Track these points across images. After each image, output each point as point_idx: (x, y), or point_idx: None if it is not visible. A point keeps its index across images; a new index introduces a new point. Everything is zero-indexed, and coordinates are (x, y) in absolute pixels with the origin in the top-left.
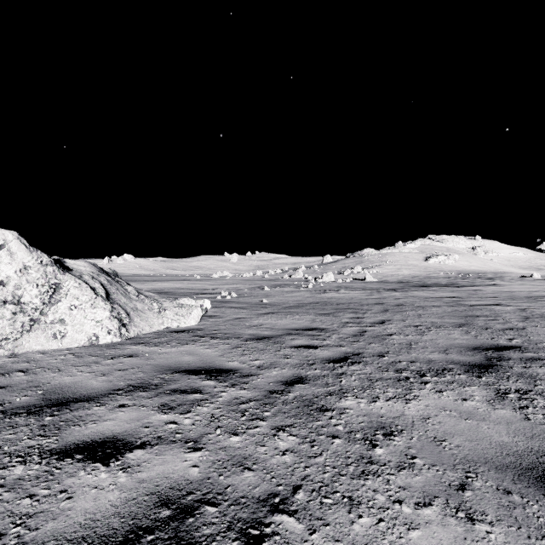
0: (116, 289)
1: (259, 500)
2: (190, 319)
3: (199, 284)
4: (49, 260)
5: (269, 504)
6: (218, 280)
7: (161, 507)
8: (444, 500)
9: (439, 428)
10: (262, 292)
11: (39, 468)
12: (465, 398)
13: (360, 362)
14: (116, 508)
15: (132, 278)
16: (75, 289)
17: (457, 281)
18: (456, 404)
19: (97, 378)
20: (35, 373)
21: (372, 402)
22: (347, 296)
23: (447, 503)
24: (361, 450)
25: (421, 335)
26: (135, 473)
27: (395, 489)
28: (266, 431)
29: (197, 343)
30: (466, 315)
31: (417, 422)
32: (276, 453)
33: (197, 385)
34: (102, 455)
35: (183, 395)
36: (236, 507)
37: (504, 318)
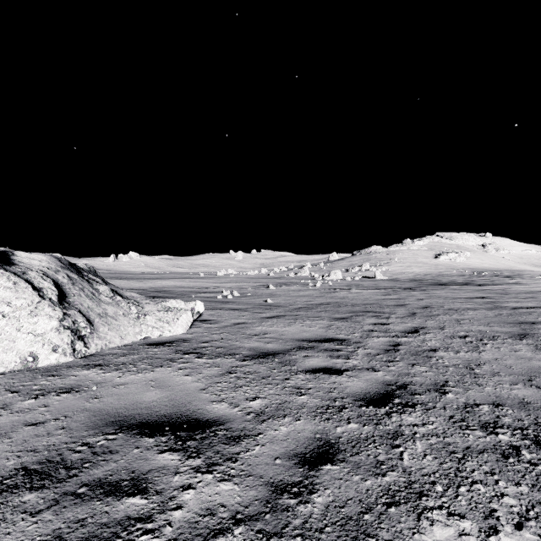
0: (79, 289)
1: None
2: (176, 326)
3: (201, 282)
4: None
5: None
6: (221, 278)
7: None
8: None
9: None
10: (267, 291)
11: None
12: None
13: (415, 404)
14: None
15: (134, 275)
16: (6, 291)
17: (474, 279)
18: None
19: None
20: None
21: (490, 533)
22: (361, 296)
23: None
24: None
25: (478, 352)
26: None
27: None
28: None
29: (176, 365)
30: (517, 321)
31: None
32: None
33: (144, 466)
34: None
35: (107, 502)
36: None
37: None
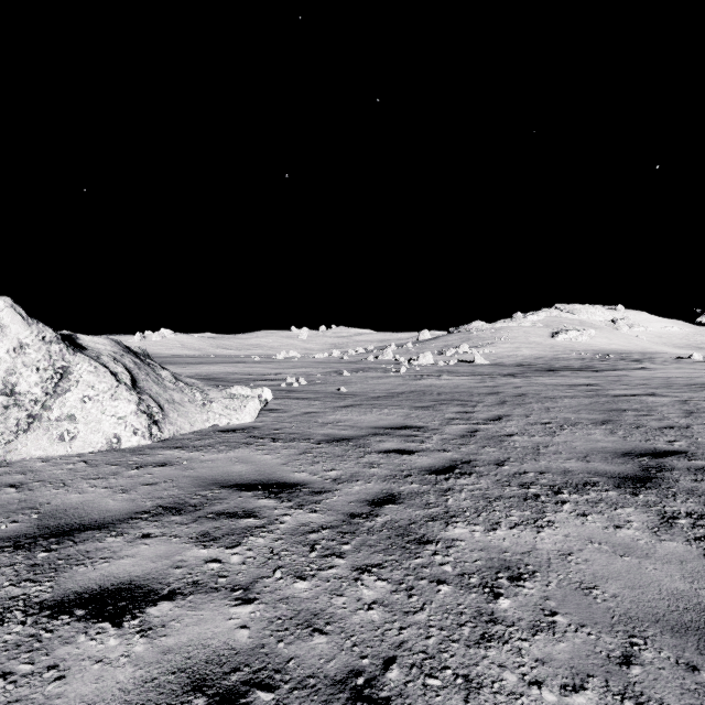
0: (145, 374)
1: (334, 681)
2: (244, 414)
3: (258, 368)
4: (55, 335)
5: (349, 688)
6: (283, 362)
7: (192, 693)
8: (603, 681)
9: (586, 569)
10: (340, 378)
11: (22, 631)
12: (618, 525)
13: (472, 473)
14: (126, 695)
15: (171, 359)
16: (89, 375)
17: (594, 364)
18: (607, 534)
19: (115, 496)
20: (31, 489)
21: (491, 530)
22: (452, 384)
23: (607, 686)
24: (479, 603)
25: (552, 436)
26: (158, 639)
27: (530, 663)
28: (346, 573)
29: (253, 447)
30: (609, 409)
31: (555, 560)
32: (359, 607)
33: (250, 505)
34: (113, 610)
35: (231, 520)
36: (301, 692)
37: (660, 412)
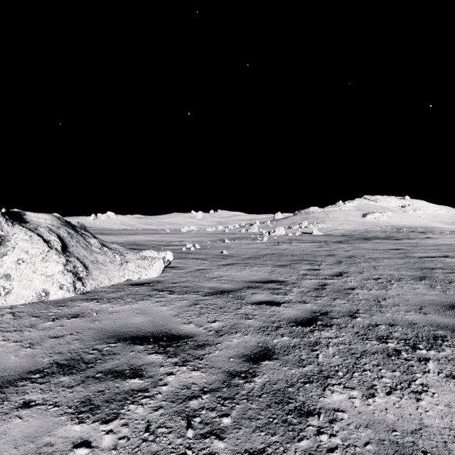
0: (76, 241)
1: None
2: (151, 271)
3: (168, 237)
4: None
5: None
6: (185, 234)
7: None
8: None
9: None
10: (223, 244)
11: None
12: None
13: (332, 325)
14: None
15: (112, 231)
16: (24, 242)
17: (393, 234)
18: None
19: (19, 351)
20: None
21: (369, 397)
22: (300, 248)
23: None
24: None
25: (386, 290)
26: None
27: None
28: None
29: (154, 299)
30: (420, 267)
31: (453, 445)
32: None
33: (139, 362)
34: None
35: (117, 381)
36: None
37: None
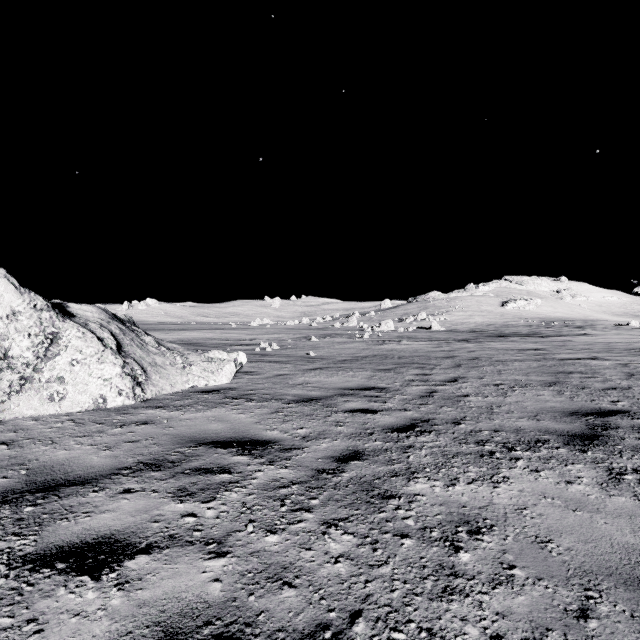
0: (130, 339)
1: (303, 634)
2: (221, 376)
3: (234, 334)
4: (45, 303)
5: None
6: (257, 329)
7: None
8: (562, 634)
9: (541, 523)
10: (309, 343)
11: (4, 584)
12: (569, 481)
13: (431, 431)
14: None
15: (155, 326)
16: (77, 340)
17: (540, 330)
18: (559, 489)
19: (99, 453)
20: (21, 446)
21: (450, 485)
22: (411, 348)
23: (566, 639)
24: (440, 556)
25: (504, 397)
26: (135, 592)
27: (491, 616)
28: (314, 527)
29: (229, 406)
30: (556, 371)
31: (511, 515)
32: (326, 560)
33: (225, 462)
34: (93, 563)
35: (207, 476)
36: None
37: (603, 374)
